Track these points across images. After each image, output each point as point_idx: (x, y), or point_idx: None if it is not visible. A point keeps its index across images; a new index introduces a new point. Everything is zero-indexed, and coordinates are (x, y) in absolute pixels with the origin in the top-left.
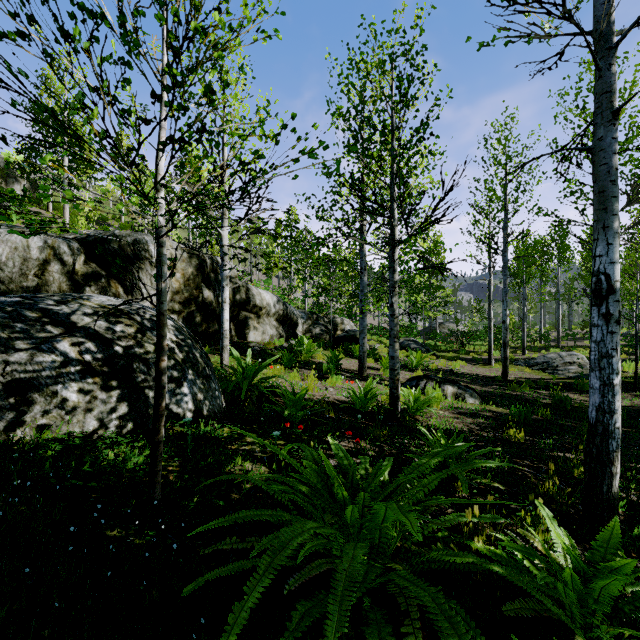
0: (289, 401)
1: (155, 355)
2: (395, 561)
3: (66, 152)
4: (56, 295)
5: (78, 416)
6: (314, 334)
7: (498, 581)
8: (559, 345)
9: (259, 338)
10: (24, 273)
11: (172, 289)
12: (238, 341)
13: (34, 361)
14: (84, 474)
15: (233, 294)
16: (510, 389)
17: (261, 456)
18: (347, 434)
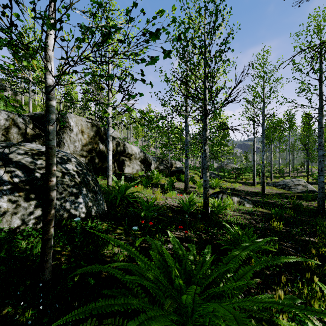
0: (144, 206)
1: (62, 179)
2: None
3: None
4: (4, 143)
5: (7, 217)
6: (160, 169)
7: None
8: (289, 175)
9: (130, 171)
10: None
11: (82, 144)
12: (119, 172)
13: None
14: None
15: (116, 147)
16: (267, 199)
17: (125, 242)
18: (179, 228)
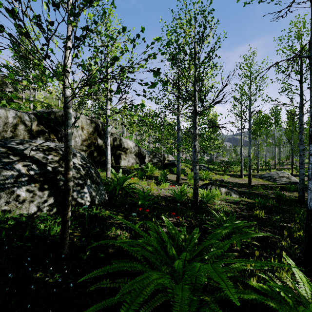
0: (141, 196)
1: None
2: (205, 294)
3: (14, 55)
4: (17, 140)
5: (25, 205)
6: (154, 162)
7: (267, 306)
8: (275, 168)
9: (126, 164)
10: (5, 130)
11: (82, 139)
12: (115, 165)
13: (1, 174)
14: (24, 238)
15: (113, 142)
16: (253, 190)
17: (126, 226)
18: (172, 214)
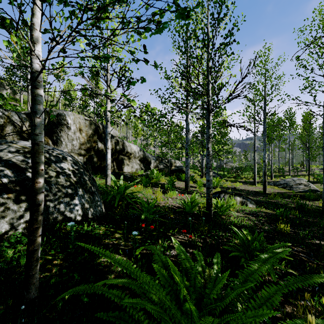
0: (145, 208)
1: (56, 179)
2: None
3: None
4: None
5: None
6: (160, 168)
7: None
8: (290, 174)
9: (130, 170)
10: None
11: (80, 142)
12: (118, 171)
13: None
14: None
15: (115, 145)
16: (269, 198)
17: (124, 248)
18: (183, 231)
